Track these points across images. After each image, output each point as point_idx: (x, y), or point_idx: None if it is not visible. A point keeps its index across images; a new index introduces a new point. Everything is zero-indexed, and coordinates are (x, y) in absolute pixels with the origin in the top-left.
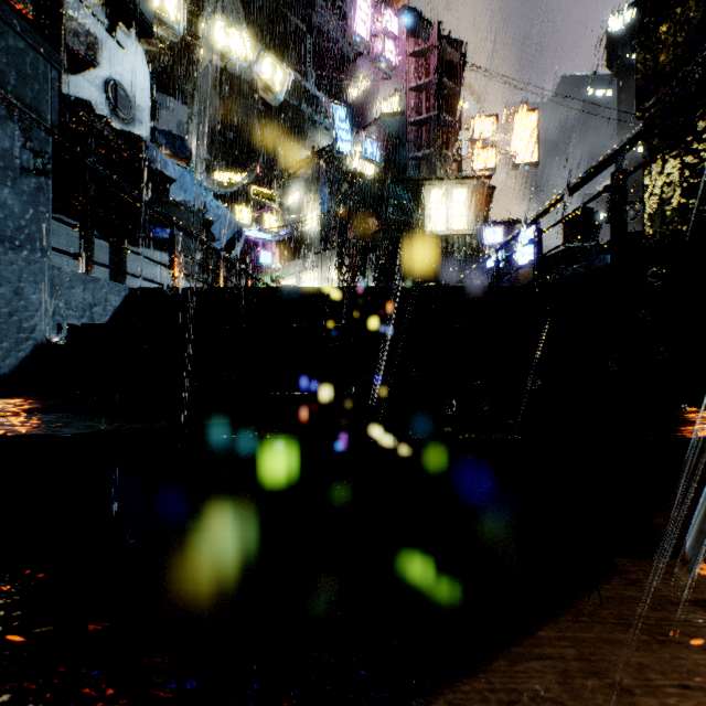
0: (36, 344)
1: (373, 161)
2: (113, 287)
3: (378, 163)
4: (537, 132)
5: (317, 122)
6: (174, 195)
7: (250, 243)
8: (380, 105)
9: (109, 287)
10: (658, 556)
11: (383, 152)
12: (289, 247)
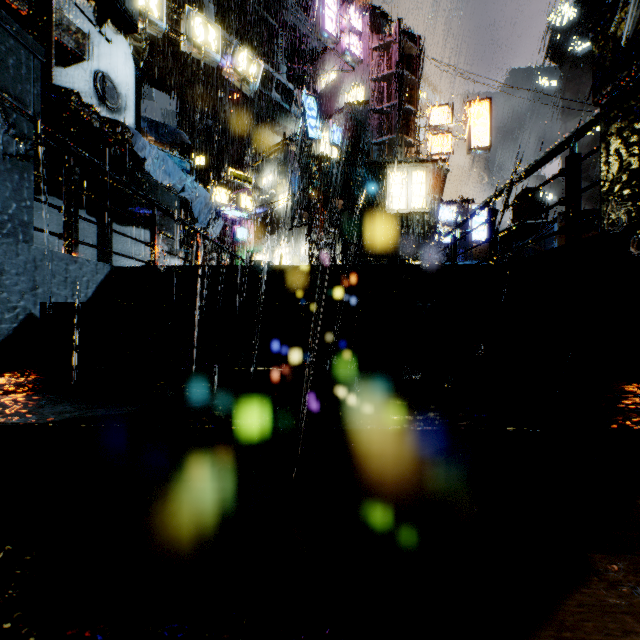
0: (19, 322)
1: (339, 146)
2: (94, 266)
3: (344, 148)
4: (490, 120)
5: (288, 111)
6: (157, 178)
7: (228, 220)
8: (345, 95)
9: (91, 266)
10: (634, 552)
11: (348, 138)
12: (263, 225)
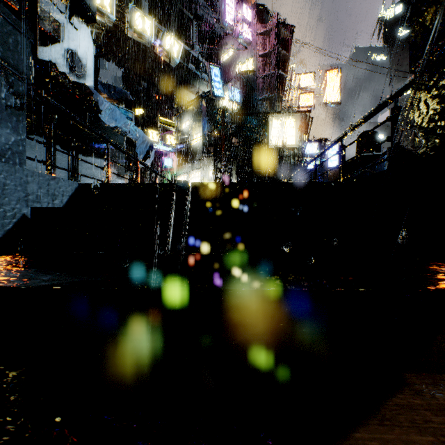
0: (16, 221)
1: (236, 101)
2: (67, 183)
3: (239, 103)
4: (340, 83)
5: (200, 77)
6: (109, 123)
7: (158, 153)
8: (240, 66)
9: (65, 183)
10: (433, 372)
11: (242, 96)
12: (183, 156)
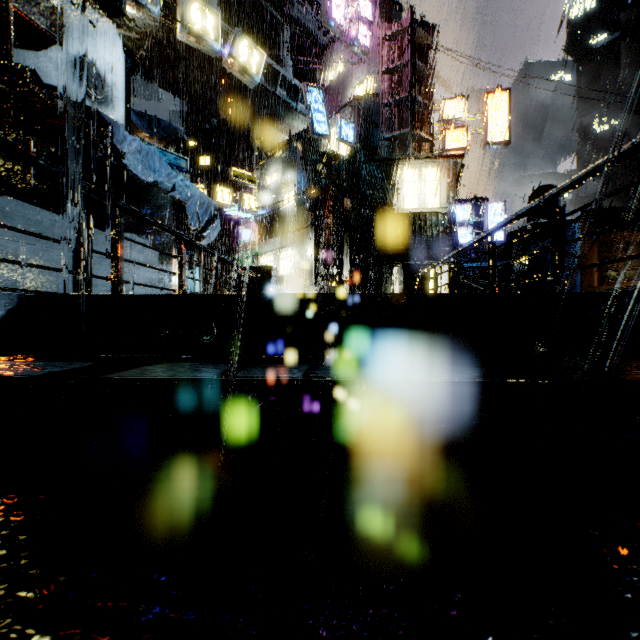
0: None
1: (347, 142)
2: None
3: (353, 144)
4: (508, 112)
5: (294, 108)
6: (141, 175)
7: (233, 221)
8: (354, 88)
9: None
10: None
11: (357, 133)
12: (267, 226)
